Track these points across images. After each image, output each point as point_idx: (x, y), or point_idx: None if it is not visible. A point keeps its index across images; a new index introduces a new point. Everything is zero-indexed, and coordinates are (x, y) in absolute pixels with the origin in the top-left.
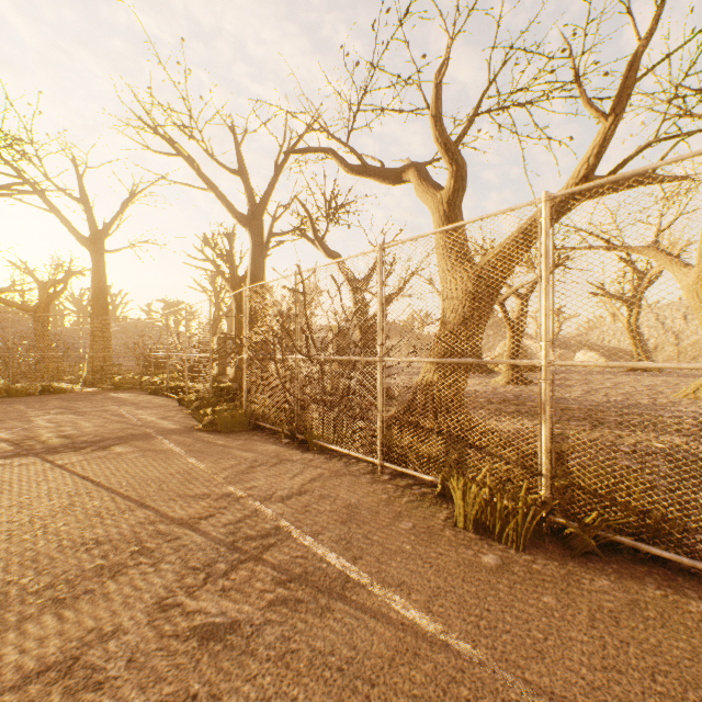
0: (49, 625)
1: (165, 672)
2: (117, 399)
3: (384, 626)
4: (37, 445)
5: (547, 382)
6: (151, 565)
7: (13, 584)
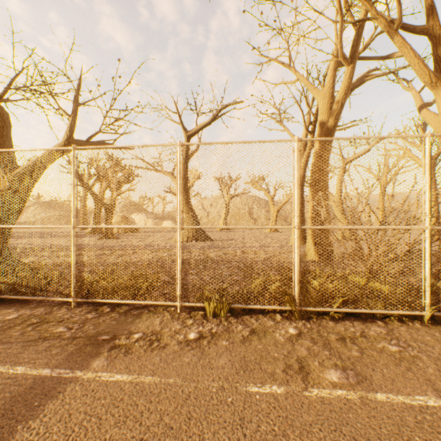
0: None
1: None
2: None
3: None
4: None
5: None
6: None
7: None
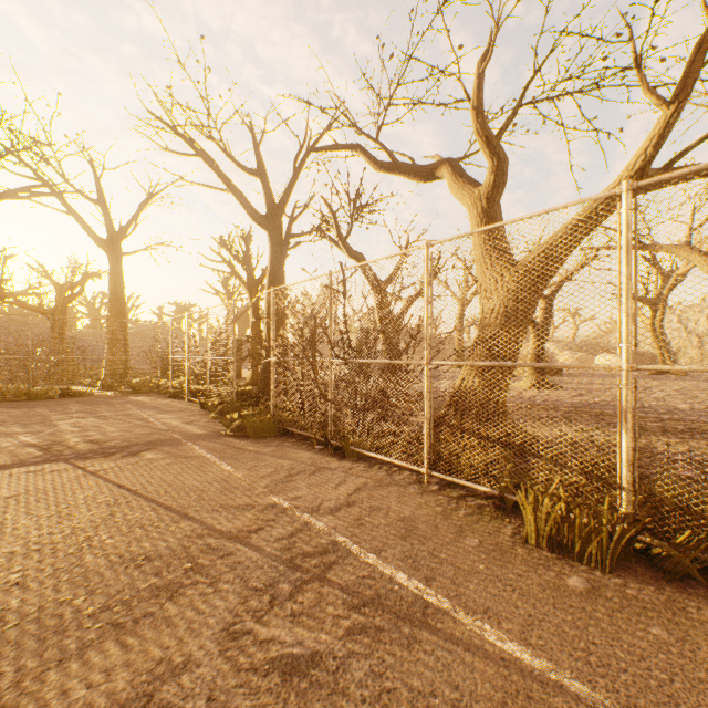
0: (113, 654)
1: None
2: (137, 403)
3: (483, 662)
4: (66, 451)
5: (629, 387)
6: (209, 584)
7: (66, 604)
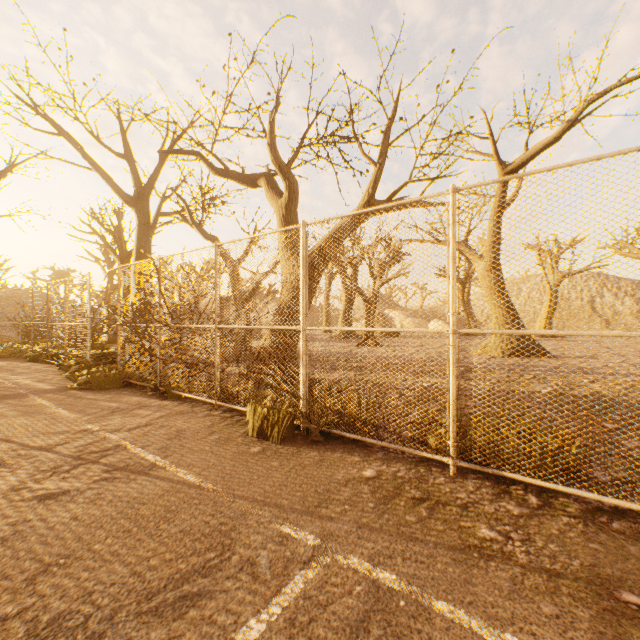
0: None
1: (11, 514)
2: None
3: (166, 483)
4: None
5: (304, 340)
6: (10, 472)
7: None
